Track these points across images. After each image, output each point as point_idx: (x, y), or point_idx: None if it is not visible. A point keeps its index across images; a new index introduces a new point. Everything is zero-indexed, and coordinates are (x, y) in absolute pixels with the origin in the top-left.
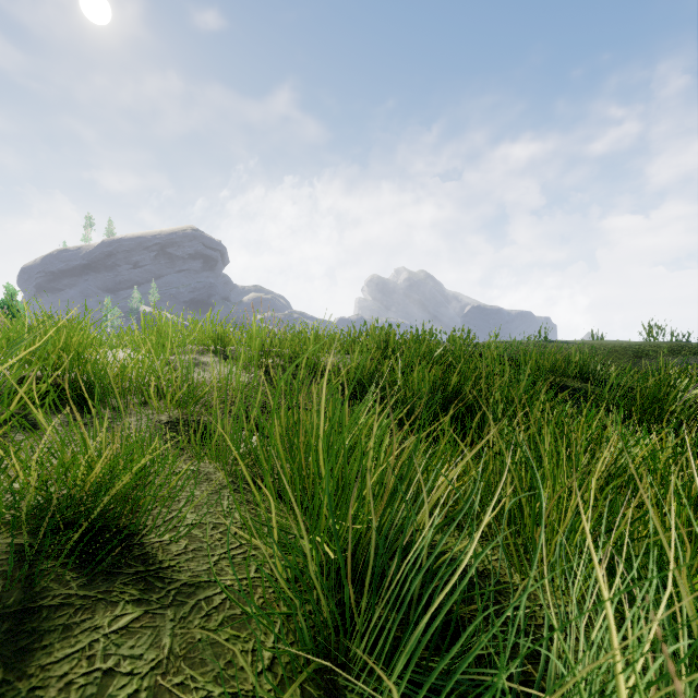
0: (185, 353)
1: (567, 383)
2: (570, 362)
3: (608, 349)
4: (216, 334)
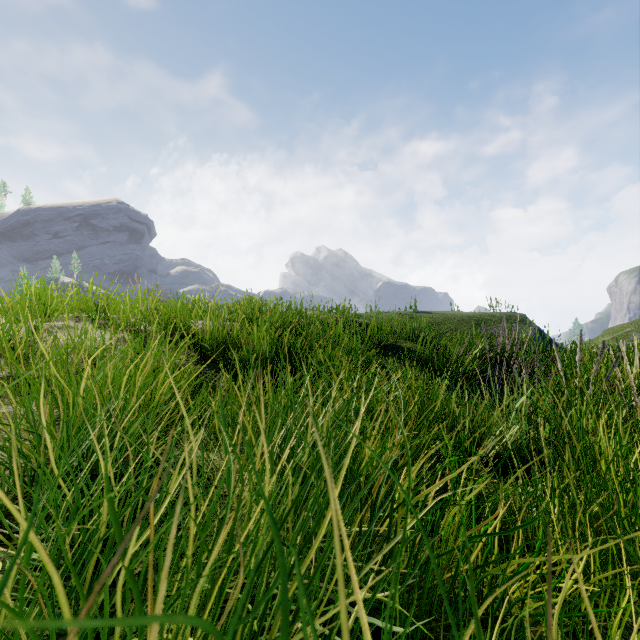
0: (62, 320)
1: (402, 344)
2: (406, 327)
3: (457, 318)
4: (93, 302)
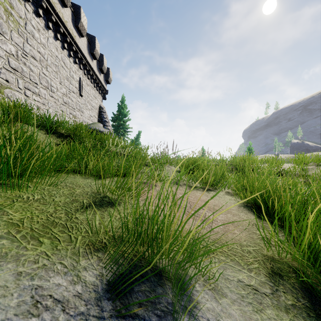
0: (310, 166)
1: None
2: None
3: None
4: None
